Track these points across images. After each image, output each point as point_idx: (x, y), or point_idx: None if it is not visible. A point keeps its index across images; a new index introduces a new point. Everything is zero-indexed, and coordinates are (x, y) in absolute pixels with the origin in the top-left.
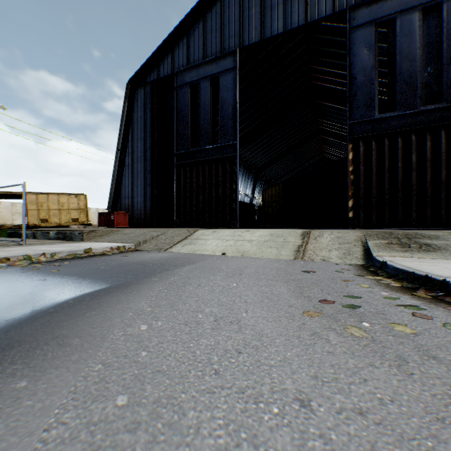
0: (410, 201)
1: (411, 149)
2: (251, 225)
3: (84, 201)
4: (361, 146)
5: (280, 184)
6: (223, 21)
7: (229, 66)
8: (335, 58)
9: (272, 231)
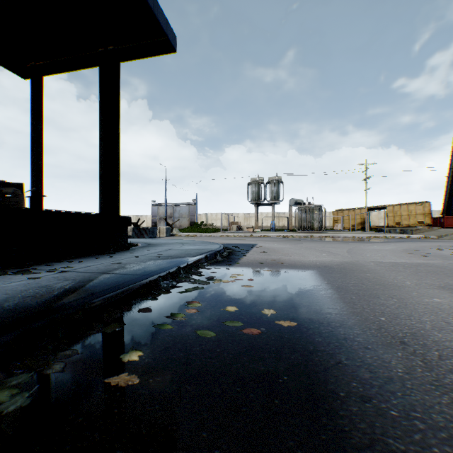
0: None
1: None
2: None
3: (427, 207)
4: None
5: None
6: None
7: None
8: None
9: None
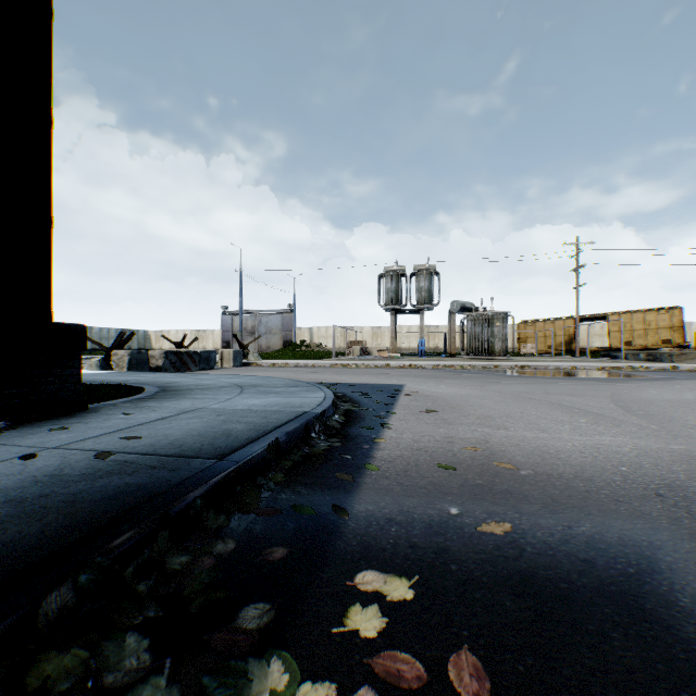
0: None
1: None
2: None
3: (677, 316)
4: None
5: None
6: None
7: None
8: None
9: None
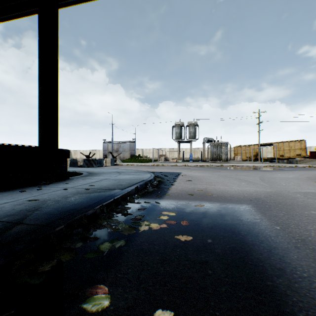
0: None
1: None
2: None
3: (303, 144)
4: None
5: None
6: None
7: None
8: None
9: None
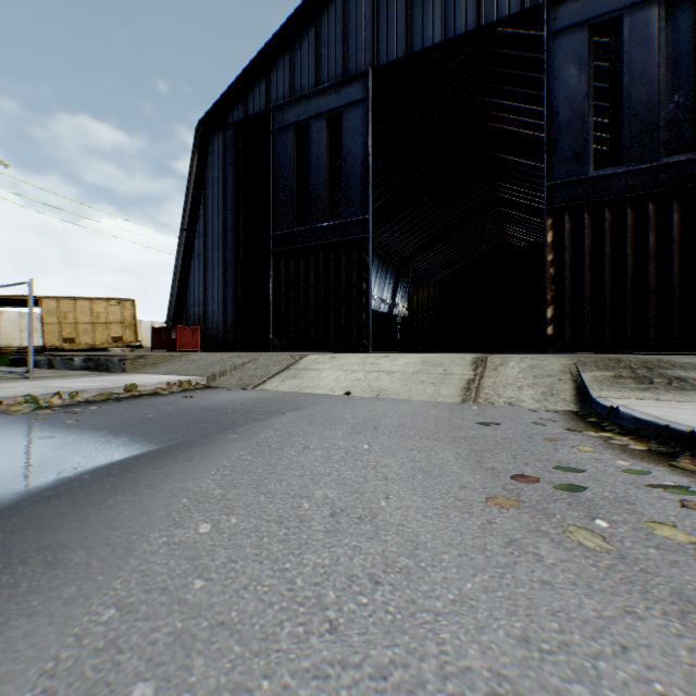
0: (646, 309)
1: (647, 226)
2: (391, 348)
3: (132, 310)
4: (566, 222)
5: (436, 283)
6: (347, 26)
7: (356, 97)
8: (522, 85)
9: (425, 357)
